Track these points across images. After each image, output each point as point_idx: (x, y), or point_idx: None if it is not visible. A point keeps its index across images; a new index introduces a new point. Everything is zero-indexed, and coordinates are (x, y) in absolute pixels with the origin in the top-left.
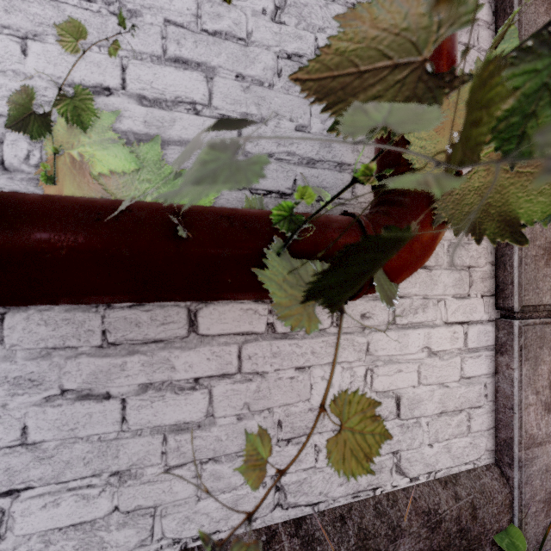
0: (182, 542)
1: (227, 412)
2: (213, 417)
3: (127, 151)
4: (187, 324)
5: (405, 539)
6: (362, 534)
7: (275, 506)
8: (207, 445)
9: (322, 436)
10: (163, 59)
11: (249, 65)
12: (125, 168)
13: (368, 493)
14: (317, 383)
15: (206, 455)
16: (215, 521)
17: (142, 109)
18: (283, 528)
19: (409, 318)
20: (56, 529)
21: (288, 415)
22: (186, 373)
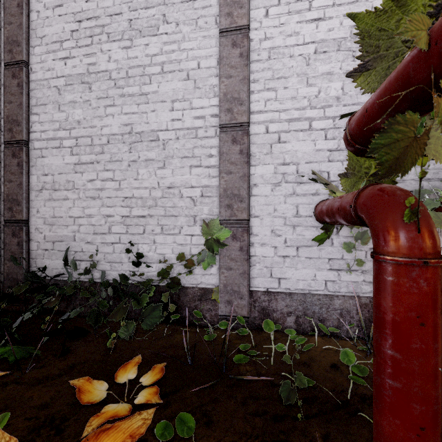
0: None
1: None
2: None
3: None
4: None
5: None
6: None
7: None
8: None
9: None
10: None
11: None
12: None
13: None
14: None
15: None
16: None
17: None
18: None
19: None
20: (349, 281)
21: None
22: None
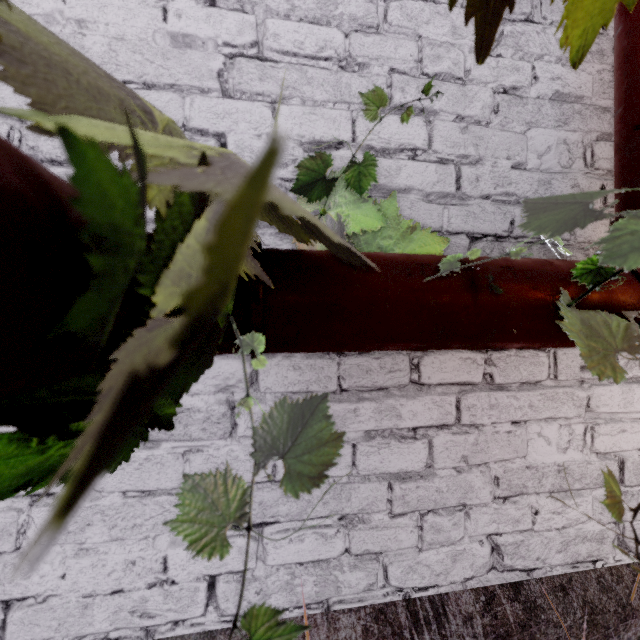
0: (404, 592)
1: (445, 464)
2: (431, 468)
3: (371, 203)
4: (408, 372)
5: (637, 620)
6: (588, 607)
7: (491, 567)
8: (426, 496)
9: (539, 497)
10: (386, 108)
11: (466, 105)
12: (369, 220)
13: (588, 565)
14: (533, 439)
15: (425, 506)
16: (434, 574)
17: None
18: (501, 590)
19: (633, 371)
20: (297, 564)
21: (504, 472)
22: (407, 422)
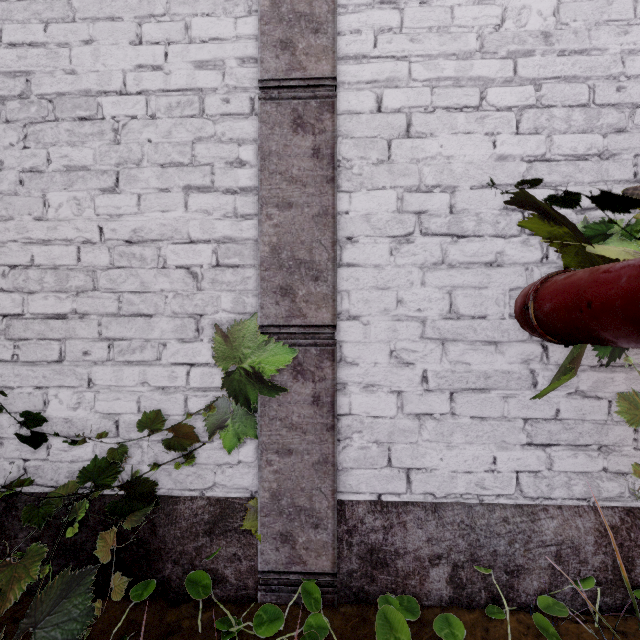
0: None
1: None
2: None
3: (631, 246)
4: None
5: None
6: None
7: None
8: None
9: None
10: (632, 180)
11: None
12: None
13: None
14: None
15: None
16: None
17: (619, 215)
18: None
19: None
20: (571, 472)
21: None
22: None
